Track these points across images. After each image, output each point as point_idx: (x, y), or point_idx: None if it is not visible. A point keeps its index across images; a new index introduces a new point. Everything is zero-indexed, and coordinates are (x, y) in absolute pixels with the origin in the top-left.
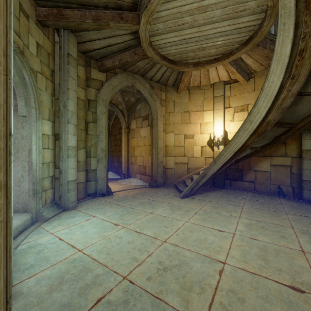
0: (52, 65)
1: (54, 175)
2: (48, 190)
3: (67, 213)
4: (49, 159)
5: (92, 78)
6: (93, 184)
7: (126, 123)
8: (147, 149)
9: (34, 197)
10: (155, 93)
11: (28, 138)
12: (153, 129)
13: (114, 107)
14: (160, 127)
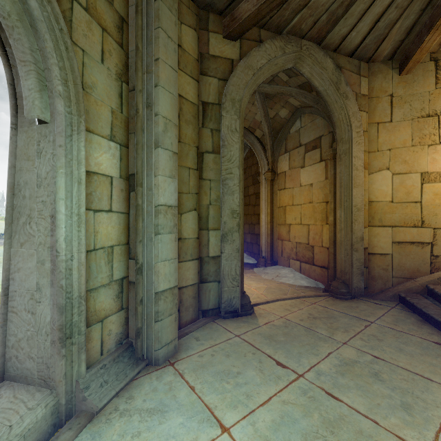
0: (120, 4)
1: (126, 276)
2: (109, 316)
3: (153, 379)
4: (113, 238)
5: (210, 55)
6: (213, 288)
7: (269, 163)
8: (319, 211)
9: (64, 346)
10: (345, 80)
11: (51, 183)
12: (340, 164)
13: (248, 134)
14: (357, 158)
